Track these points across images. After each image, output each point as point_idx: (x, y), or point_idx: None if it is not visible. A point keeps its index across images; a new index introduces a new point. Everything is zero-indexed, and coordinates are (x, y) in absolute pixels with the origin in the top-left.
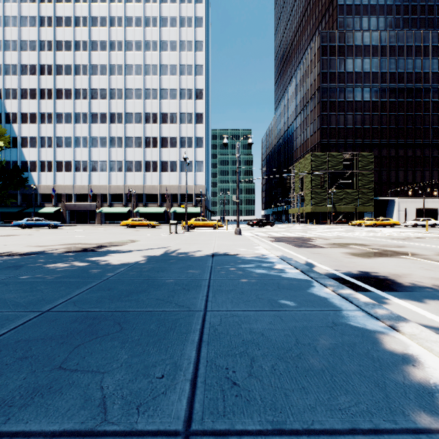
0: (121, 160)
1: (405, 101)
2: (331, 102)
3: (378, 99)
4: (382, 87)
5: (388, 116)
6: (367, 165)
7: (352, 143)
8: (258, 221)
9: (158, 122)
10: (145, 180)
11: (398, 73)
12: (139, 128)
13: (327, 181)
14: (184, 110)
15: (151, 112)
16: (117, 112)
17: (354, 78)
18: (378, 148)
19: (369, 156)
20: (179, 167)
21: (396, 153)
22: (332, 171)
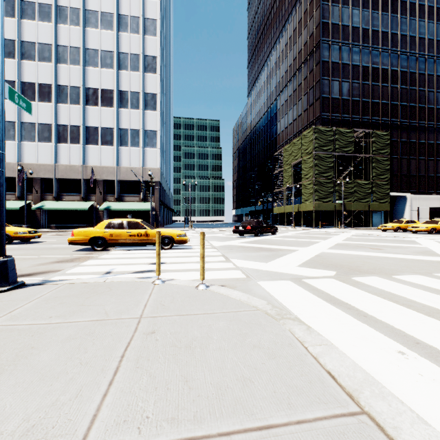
0: (12, 121)
1: (417, 73)
2: (334, 64)
3: (388, 67)
4: (392, 52)
5: (399, 89)
6: (382, 148)
7: (359, 120)
8: (254, 224)
9: (80, 63)
10: (57, 156)
11: (410, 37)
12: (47, 69)
13: (334, 167)
14: (125, 49)
15: (68, 44)
16: (5, 37)
17: (362, 36)
18: (389, 129)
19: (385, 136)
20: (117, 138)
21: (408, 137)
22: (339, 155)
